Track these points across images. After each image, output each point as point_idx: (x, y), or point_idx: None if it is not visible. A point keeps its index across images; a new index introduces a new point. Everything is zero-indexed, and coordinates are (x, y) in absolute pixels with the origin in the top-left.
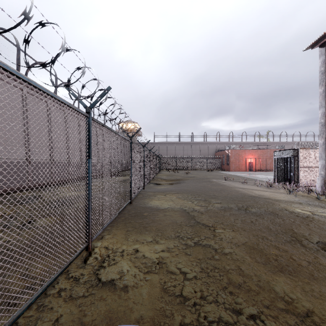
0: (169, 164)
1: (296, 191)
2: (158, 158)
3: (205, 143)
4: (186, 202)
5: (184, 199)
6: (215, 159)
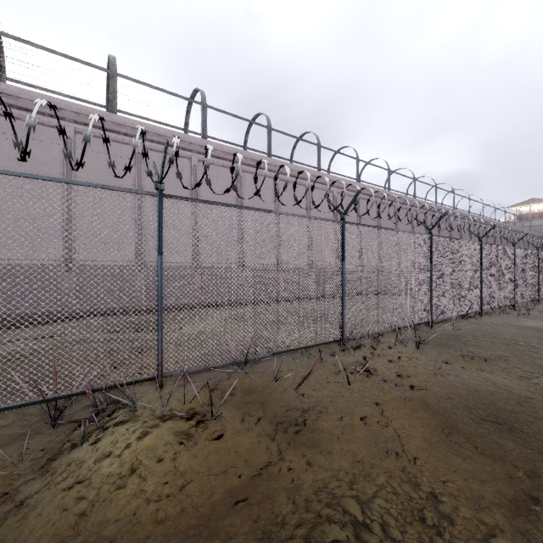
0: None
1: None
2: None
3: None
4: None
5: None
6: None
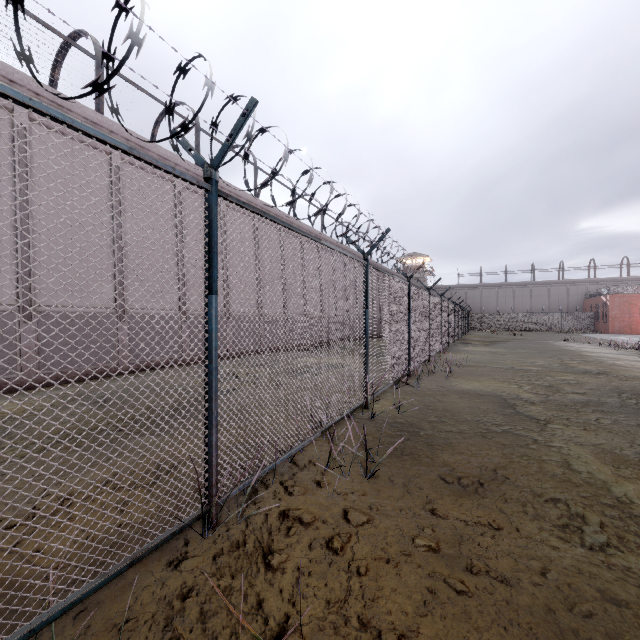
0: (485, 321)
1: (636, 349)
2: (466, 312)
3: (561, 283)
4: (494, 349)
5: (493, 348)
6: (579, 312)
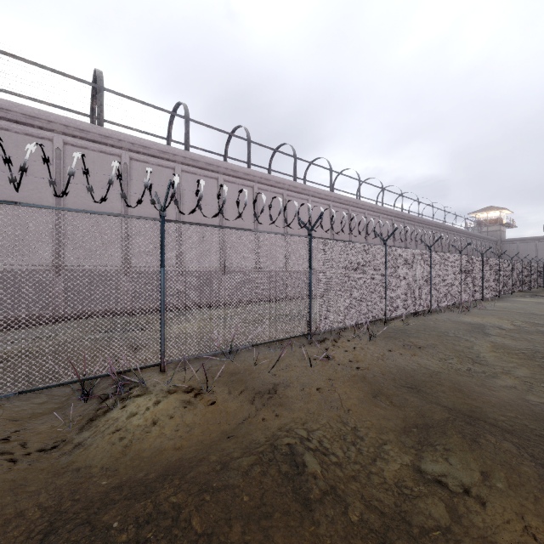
0: None
1: None
2: None
3: None
4: None
5: None
6: None
